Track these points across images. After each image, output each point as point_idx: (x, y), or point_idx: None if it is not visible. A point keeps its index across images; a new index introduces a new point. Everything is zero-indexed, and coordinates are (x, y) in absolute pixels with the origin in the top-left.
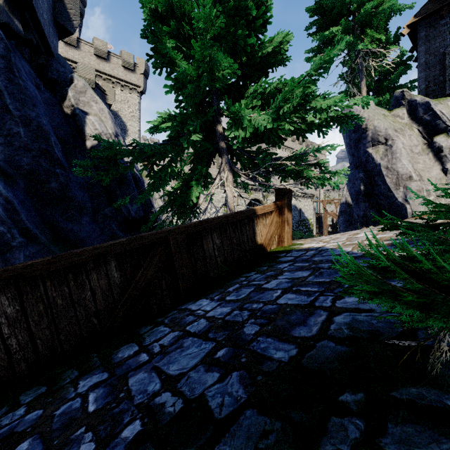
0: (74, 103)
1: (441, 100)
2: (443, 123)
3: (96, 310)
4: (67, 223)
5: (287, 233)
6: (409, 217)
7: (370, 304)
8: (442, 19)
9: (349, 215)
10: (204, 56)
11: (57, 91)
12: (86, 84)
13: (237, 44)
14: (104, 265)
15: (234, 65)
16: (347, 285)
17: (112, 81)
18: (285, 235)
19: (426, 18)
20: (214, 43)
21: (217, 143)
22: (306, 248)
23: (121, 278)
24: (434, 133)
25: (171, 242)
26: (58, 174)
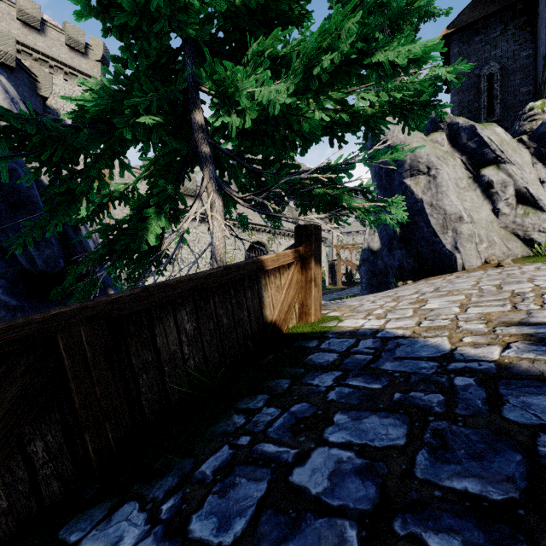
0: None
1: (486, 125)
2: (492, 152)
3: None
4: None
5: (315, 299)
6: (459, 270)
7: None
8: (478, 34)
9: (372, 264)
10: None
11: None
12: None
13: None
14: None
15: None
16: None
17: (50, 65)
18: (312, 304)
19: (460, 32)
20: None
21: (196, 143)
22: (353, 330)
23: None
24: (480, 164)
25: (60, 344)
26: None
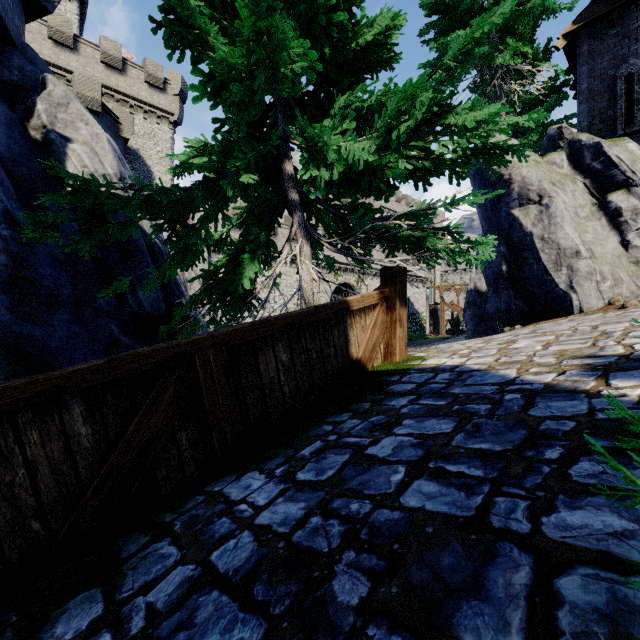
0: (46, 122)
1: (616, 141)
2: (621, 174)
3: (39, 503)
4: (24, 325)
5: (400, 339)
6: (576, 313)
7: (637, 542)
8: (612, 27)
9: (479, 308)
10: (261, 32)
11: (19, 102)
12: (70, 93)
13: (318, 26)
14: (57, 413)
15: (313, 52)
16: (549, 469)
17: (130, 104)
18: (397, 344)
19: (589, 26)
20: (277, 4)
21: (286, 191)
22: (434, 367)
23: (94, 436)
24: (607, 188)
25: (197, 362)
26: (5, 238)
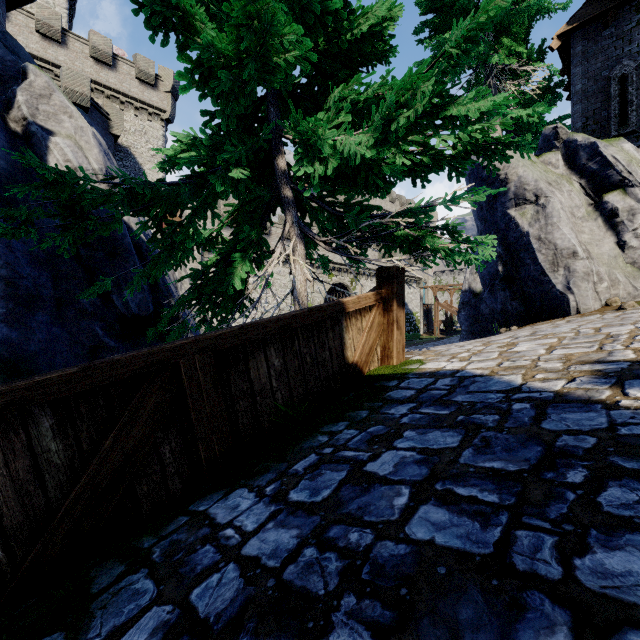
0: (27, 114)
1: (612, 142)
2: (617, 174)
3: (1, 529)
4: None
5: (398, 342)
6: (573, 314)
7: None
8: (606, 28)
9: (474, 308)
10: (251, 17)
11: None
12: (53, 84)
13: (312, 14)
14: (23, 427)
15: (307, 39)
16: (574, 495)
17: (121, 101)
18: (394, 347)
19: (583, 26)
20: None
21: (279, 188)
22: (433, 371)
23: (66, 452)
24: (603, 189)
25: (182, 369)
26: None
